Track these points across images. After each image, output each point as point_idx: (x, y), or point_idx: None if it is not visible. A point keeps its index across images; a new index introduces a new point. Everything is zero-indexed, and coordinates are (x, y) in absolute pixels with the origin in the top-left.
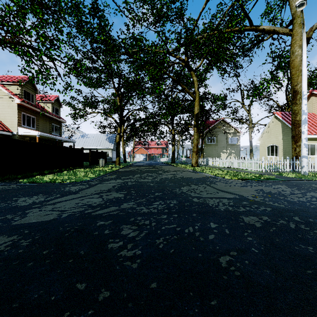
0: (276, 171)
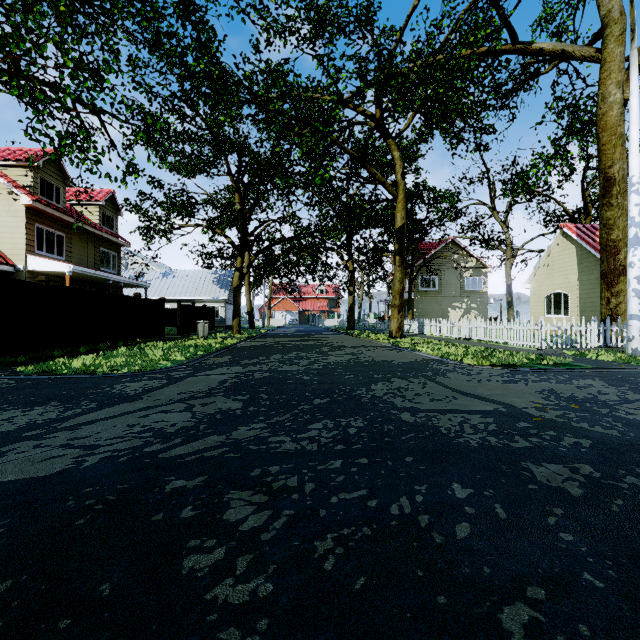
0: (569, 347)
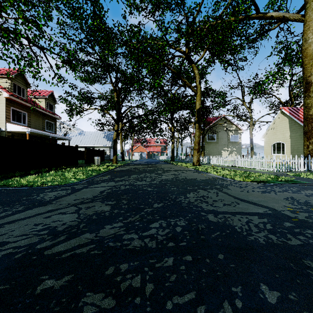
0: (289, 171)
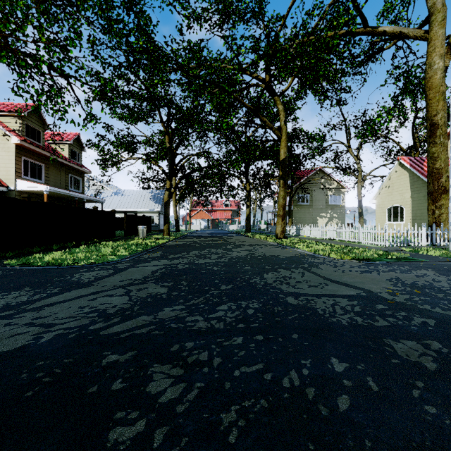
0: (406, 246)
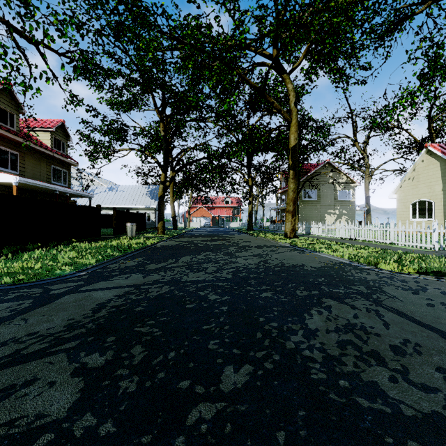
0: None
